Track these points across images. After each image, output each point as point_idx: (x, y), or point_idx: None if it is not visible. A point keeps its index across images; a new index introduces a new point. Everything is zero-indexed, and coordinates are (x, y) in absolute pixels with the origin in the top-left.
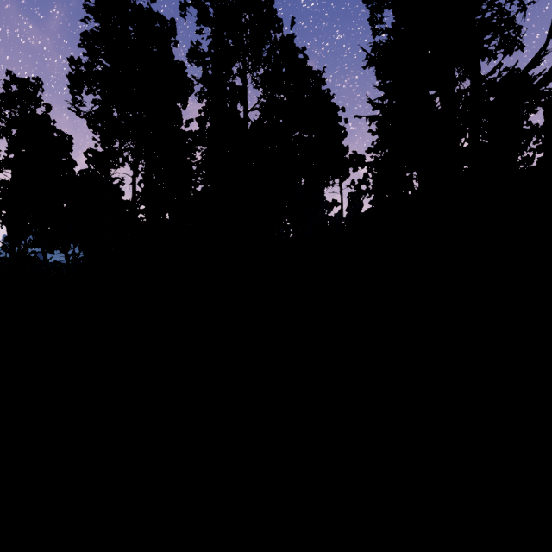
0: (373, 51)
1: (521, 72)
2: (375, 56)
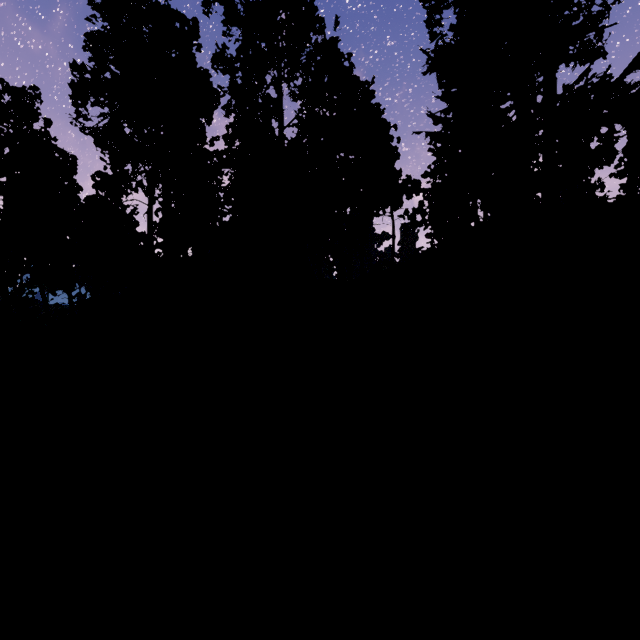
0: (435, 53)
1: (618, 78)
2: (437, 60)
